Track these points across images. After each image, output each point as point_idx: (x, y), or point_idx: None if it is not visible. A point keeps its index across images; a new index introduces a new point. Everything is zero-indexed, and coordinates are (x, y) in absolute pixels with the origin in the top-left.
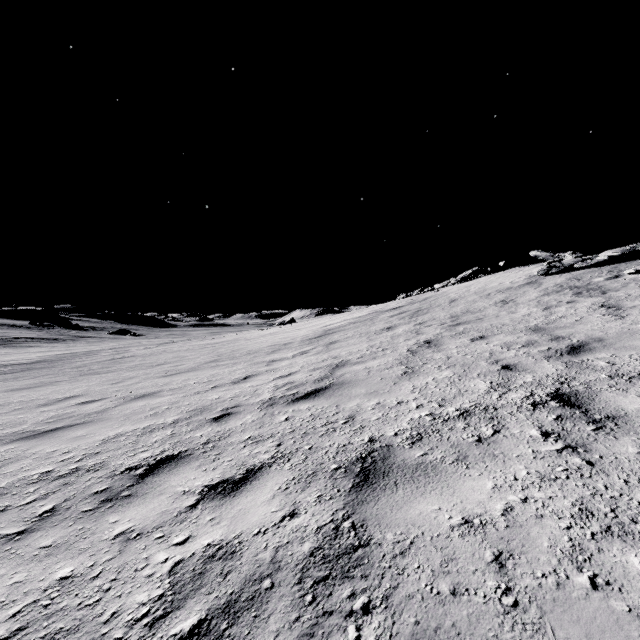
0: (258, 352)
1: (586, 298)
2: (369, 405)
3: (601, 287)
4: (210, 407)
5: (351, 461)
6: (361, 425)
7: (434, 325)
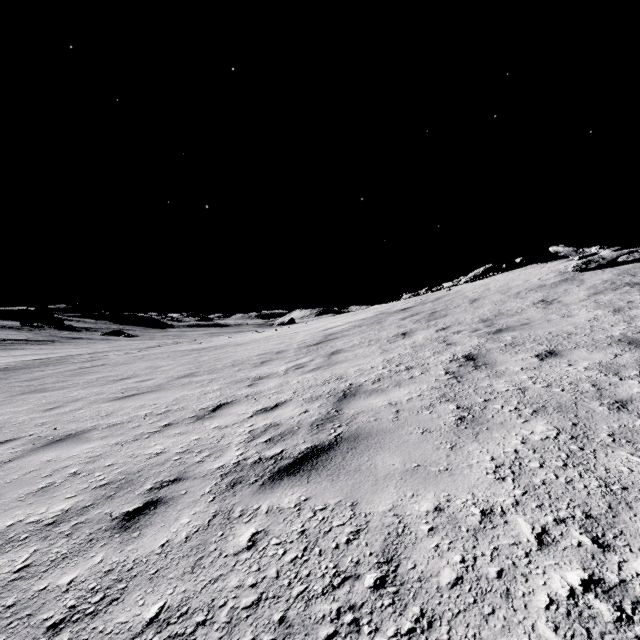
0: (244, 363)
1: None
2: (420, 514)
3: None
4: (136, 478)
5: None
6: (421, 608)
7: (464, 331)
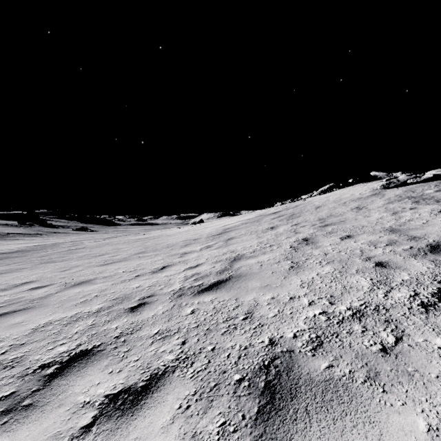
0: (175, 245)
1: (425, 205)
2: (265, 299)
3: (433, 197)
4: (130, 296)
5: (254, 370)
6: (260, 322)
7: (307, 226)
